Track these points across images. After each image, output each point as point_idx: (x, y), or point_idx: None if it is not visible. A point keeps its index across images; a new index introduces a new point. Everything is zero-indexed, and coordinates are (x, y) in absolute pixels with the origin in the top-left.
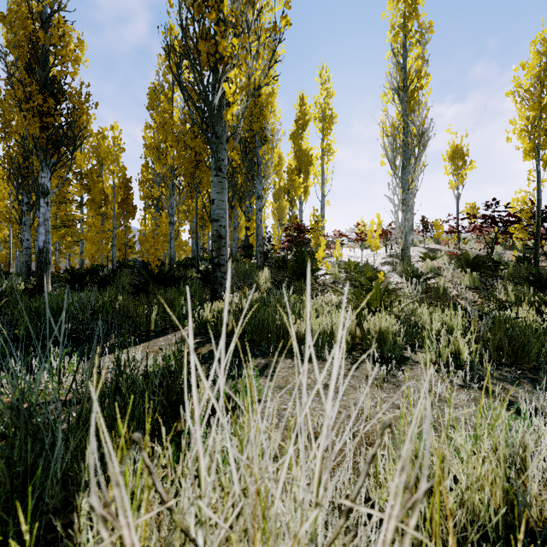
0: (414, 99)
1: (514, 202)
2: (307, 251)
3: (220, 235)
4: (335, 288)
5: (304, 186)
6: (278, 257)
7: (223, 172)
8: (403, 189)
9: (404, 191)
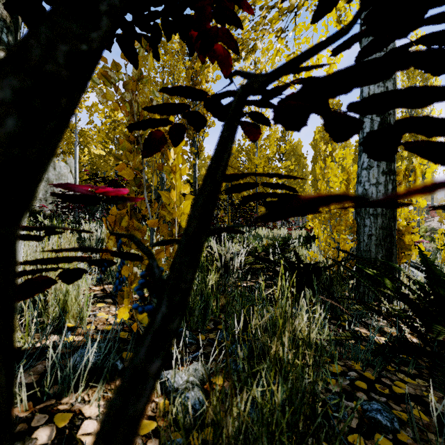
0: None
1: None
2: None
3: None
4: None
5: None
6: None
7: None
8: None
9: None
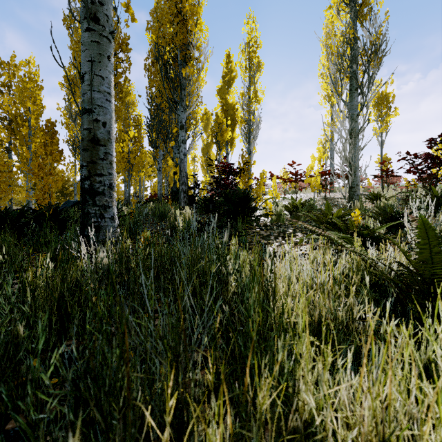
0: (369, 3)
1: (440, 146)
2: (237, 192)
3: (94, 138)
4: (326, 234)
5: (230, 138)
6: (204, 196)
7: (102, 25)
8: (352, 116)
9: (353, 119)
